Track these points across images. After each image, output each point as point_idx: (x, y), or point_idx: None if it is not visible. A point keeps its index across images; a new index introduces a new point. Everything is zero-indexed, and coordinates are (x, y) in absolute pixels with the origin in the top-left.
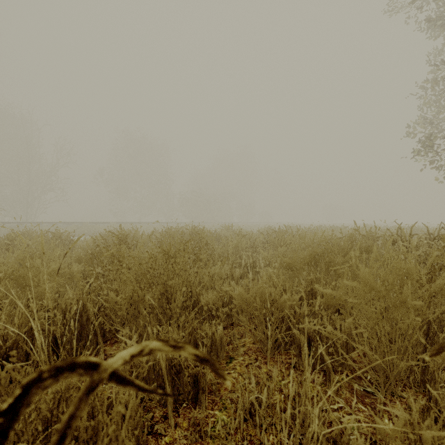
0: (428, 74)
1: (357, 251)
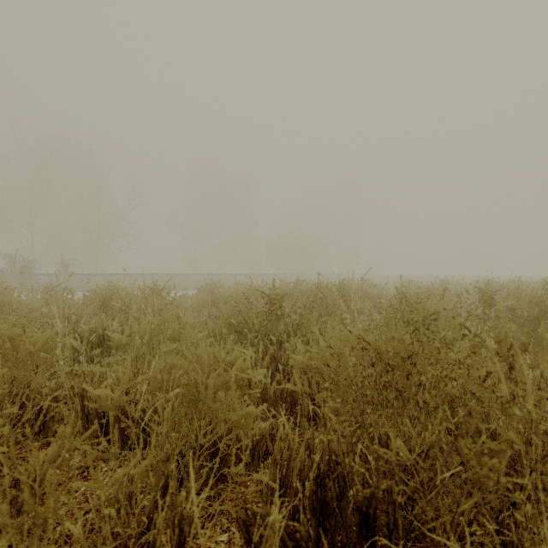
0: None
1: None
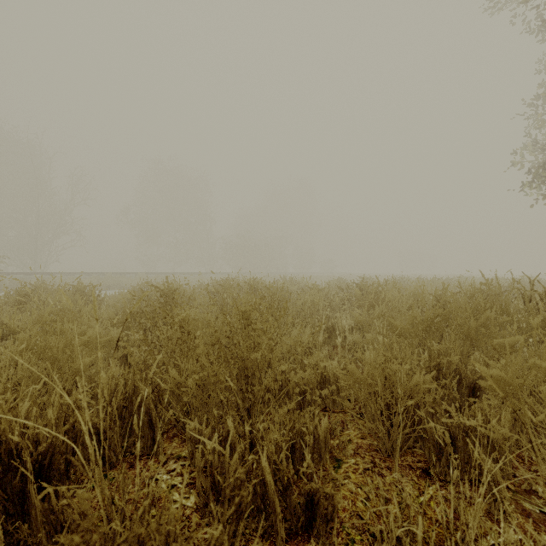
0: (539, 88)
1: (539, 315)
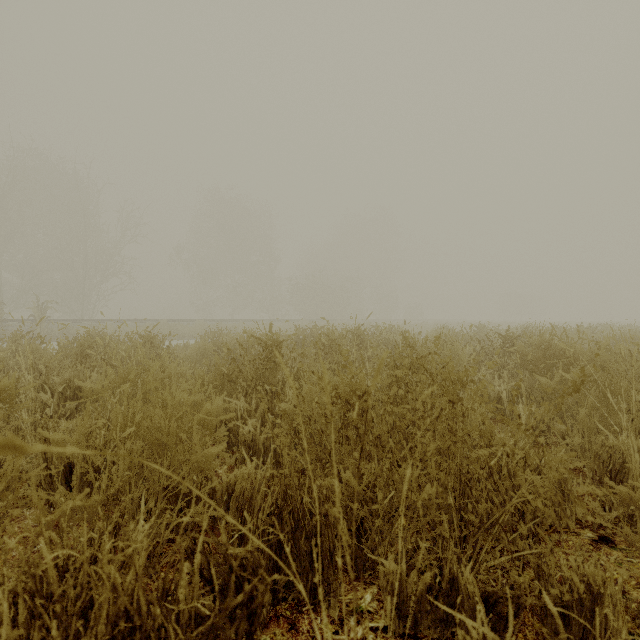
0: None
1: None
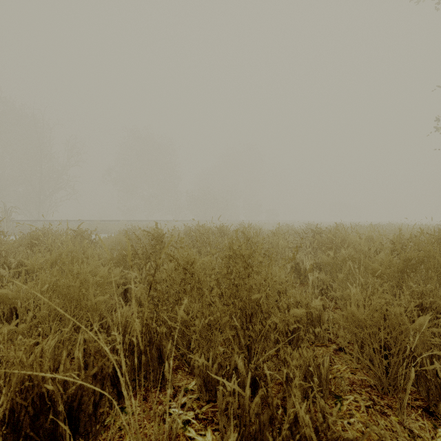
0: None
1: None
